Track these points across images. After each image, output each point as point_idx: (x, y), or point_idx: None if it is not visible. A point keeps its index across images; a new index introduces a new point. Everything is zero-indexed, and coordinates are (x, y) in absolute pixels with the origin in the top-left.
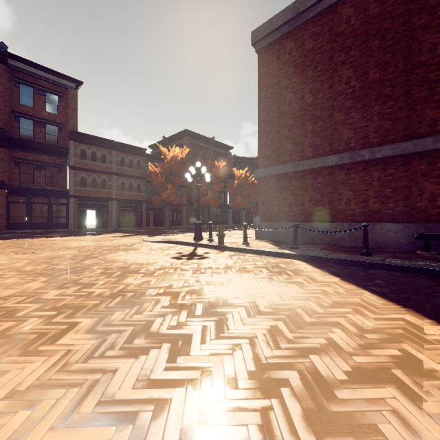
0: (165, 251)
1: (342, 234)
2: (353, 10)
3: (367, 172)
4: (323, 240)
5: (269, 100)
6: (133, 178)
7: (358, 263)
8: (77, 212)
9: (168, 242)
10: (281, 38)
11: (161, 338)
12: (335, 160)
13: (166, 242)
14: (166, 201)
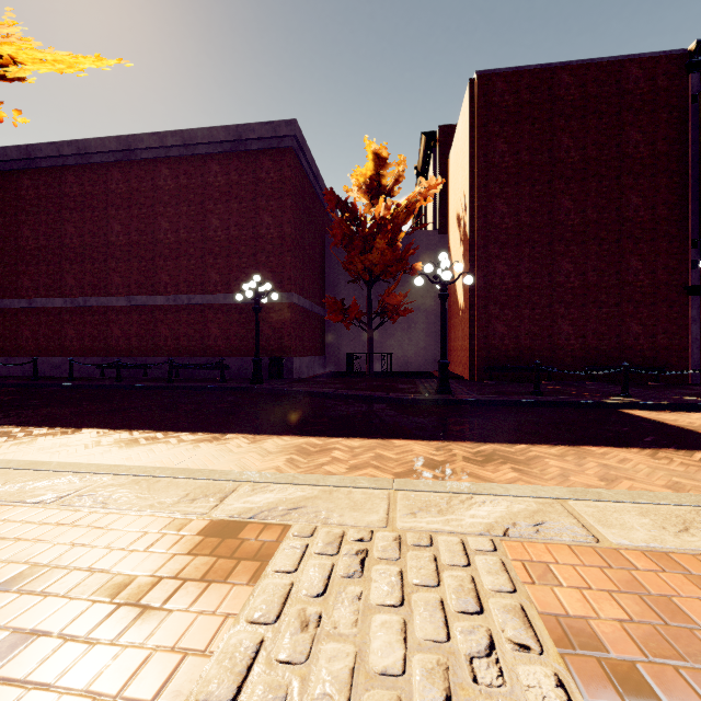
0: None
1: (66, 367)
2: (75, 179)
3: (84, 316)
4: (53, 372)
5: (8, 228)
6: None
7: (4, 385)
8: None
9: None
10: (19, 171)
11: None
12: (62, 303)
13: None
14: None
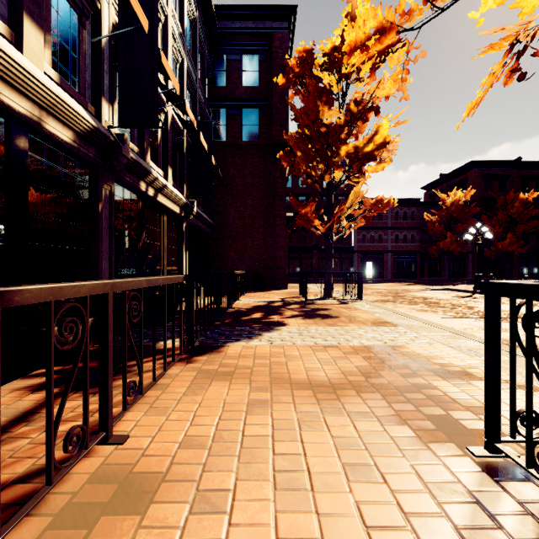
0: (446, 294)
1: None
2: None
3: None
4: None
5: None
6: (407, 229)
7: None
8: (359, 264)
9: (448, 290)
10: None
11: (448, 308)
12: None
13: (446, 289)
14: (445, 250)
